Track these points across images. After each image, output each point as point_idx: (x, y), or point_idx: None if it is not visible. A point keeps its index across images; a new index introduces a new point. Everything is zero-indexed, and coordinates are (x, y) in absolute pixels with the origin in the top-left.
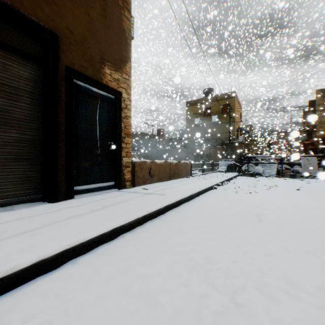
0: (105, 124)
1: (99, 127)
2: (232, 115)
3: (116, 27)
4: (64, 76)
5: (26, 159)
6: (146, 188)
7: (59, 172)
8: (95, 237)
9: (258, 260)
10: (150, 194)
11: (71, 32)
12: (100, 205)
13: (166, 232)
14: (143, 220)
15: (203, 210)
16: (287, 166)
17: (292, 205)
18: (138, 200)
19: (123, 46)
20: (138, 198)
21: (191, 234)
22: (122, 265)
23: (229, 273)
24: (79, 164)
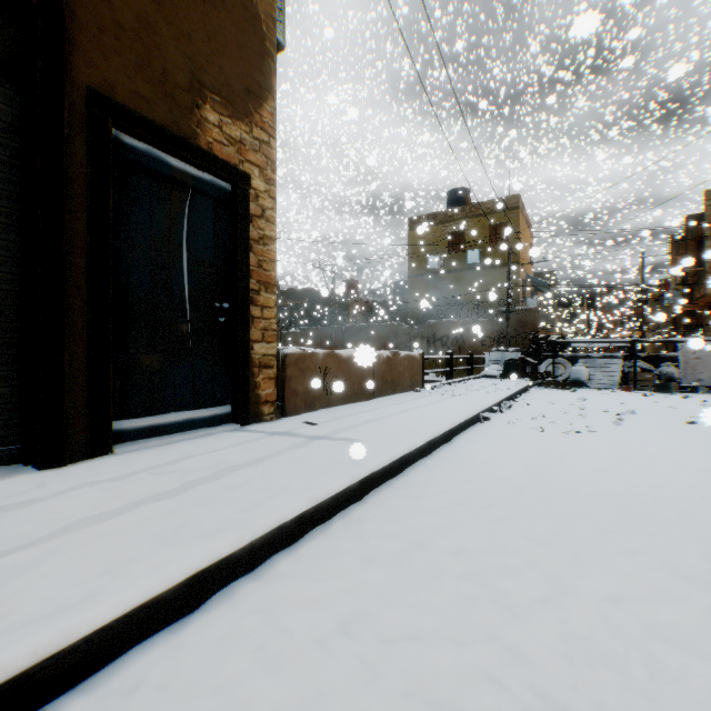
0: (206, 255)
1: (189, 262)
2: (514, 249)
3: (236, 5)
4: (84, 118)
5: None
6: (314, 420)
7: (66, 384)
8: (120, 617)
9: None
10: (322, 439)
11: None
12: (178, 479)
13: (368, 575)
14: (299, 529)
15: (469, 488)
16: (646, 365)
17: (705, 470)
18: (289, 461)
19: (255, 57)
20: (289, 454)
21: (446, 584)
22: None
23: None
24: (133, 361)
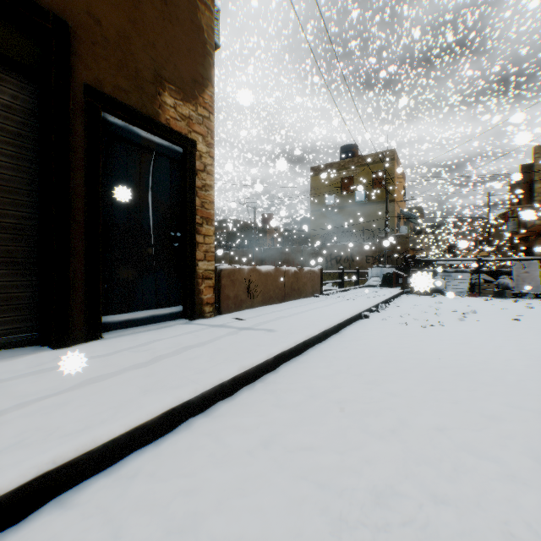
0: (164, 199)
1: (153, 204)
2: (390, 190)
3: (186, 20)
4: (83, 105)
5: (6, 263)
6: (241, 317)
7: (71, 290)
8: (124, 434)
9: (491, 495)
10: (247, 329)
11: (96, 21)
12: (149, 355)
13: (279, 414)
14: (233, 387)
15: (350, 362)
16: (488, 277)
17: (518, 351)
18: (225, 344)
19: (199, 56)
20: (224, 339)
21: (330, 420)
22: (177, 511)
23: (434, 540)
24: (115, 274)
